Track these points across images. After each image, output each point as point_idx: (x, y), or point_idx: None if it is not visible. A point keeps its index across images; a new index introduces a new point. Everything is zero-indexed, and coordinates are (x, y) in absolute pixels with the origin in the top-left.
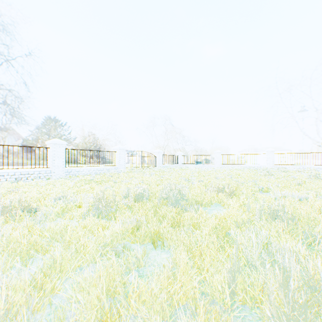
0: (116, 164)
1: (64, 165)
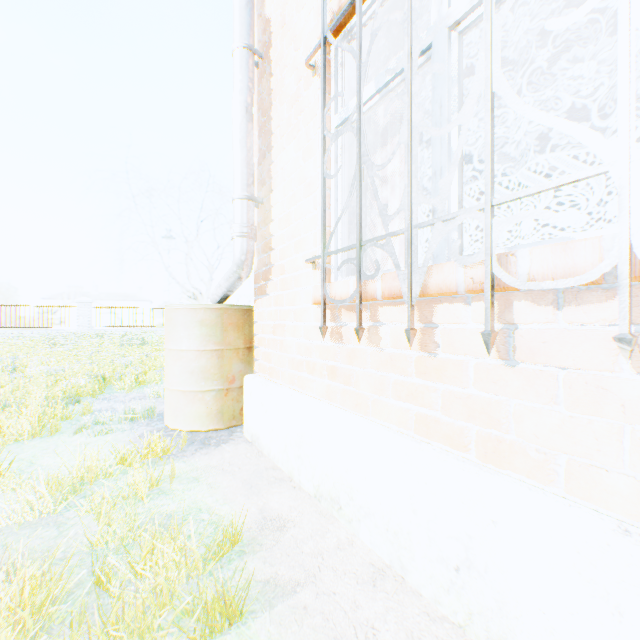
0: None
1: None
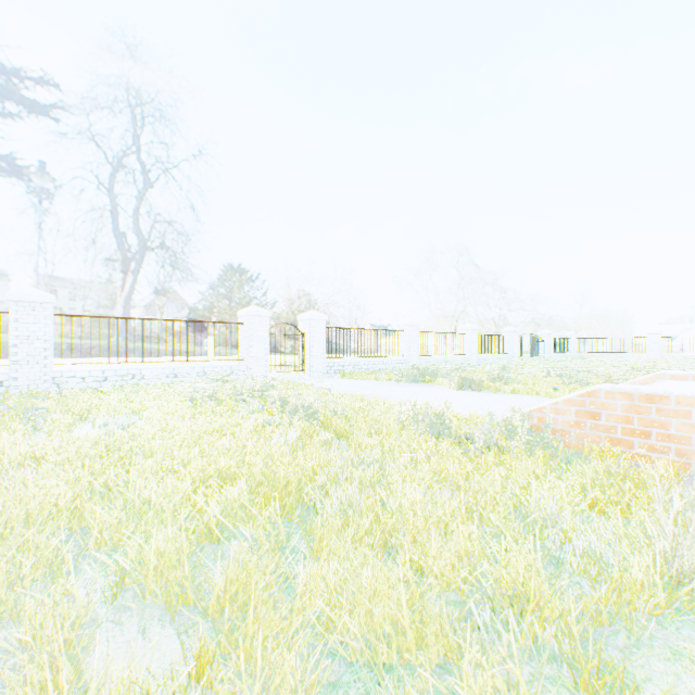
0: (507, 352)
1: (476, 353)
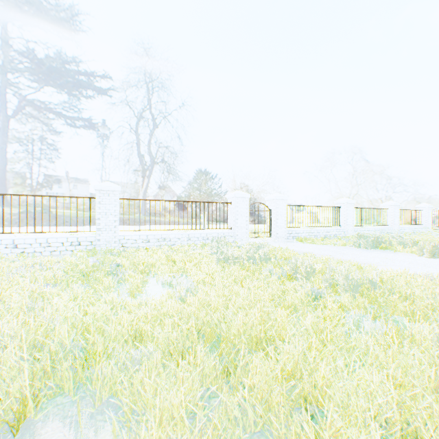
0: (421, 223)
1: (398, 224)
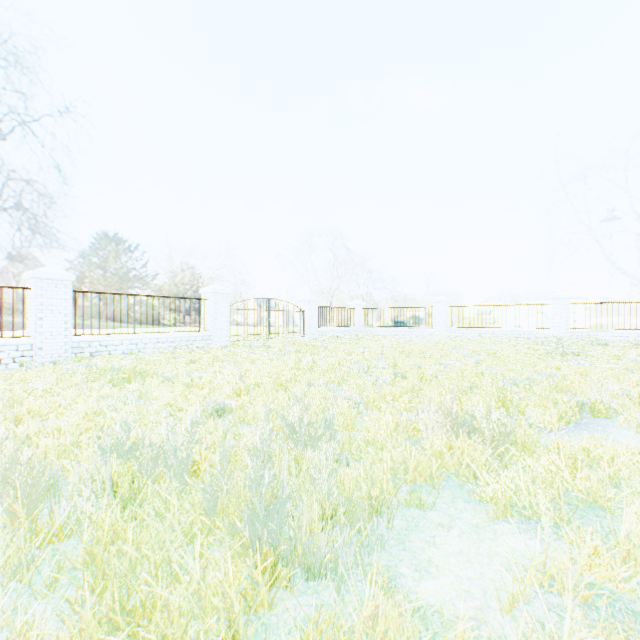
0: (208, 327)
1: (69, 331)
